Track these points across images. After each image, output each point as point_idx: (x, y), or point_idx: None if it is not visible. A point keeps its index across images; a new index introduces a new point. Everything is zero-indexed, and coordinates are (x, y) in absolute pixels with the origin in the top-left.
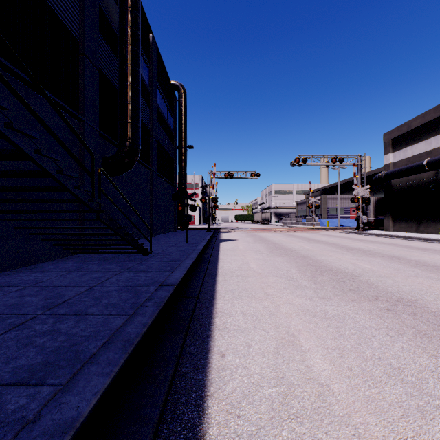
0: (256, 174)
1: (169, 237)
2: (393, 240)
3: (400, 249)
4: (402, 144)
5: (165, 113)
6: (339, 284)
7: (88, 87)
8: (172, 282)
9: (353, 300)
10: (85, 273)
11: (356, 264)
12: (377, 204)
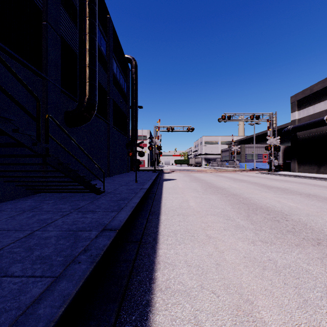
0: (191, 128)
1: (122, 177)
2: (301, 179)
3: (311, 187)
4: (306, 104)
5: (120, 80)
6: (275, 224)
7: (50, 50)
8: (115, 226)
9: (296, 244)
10: (36, 214)
11: (281, 202)
12: (285, 151)
